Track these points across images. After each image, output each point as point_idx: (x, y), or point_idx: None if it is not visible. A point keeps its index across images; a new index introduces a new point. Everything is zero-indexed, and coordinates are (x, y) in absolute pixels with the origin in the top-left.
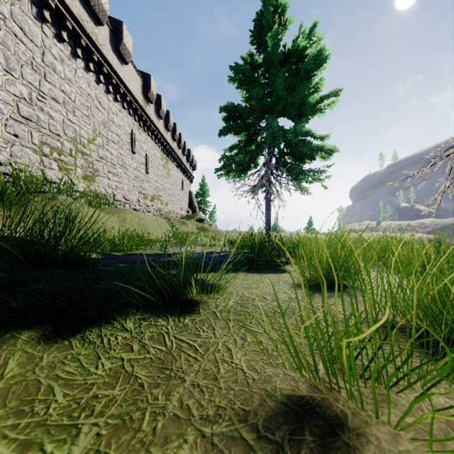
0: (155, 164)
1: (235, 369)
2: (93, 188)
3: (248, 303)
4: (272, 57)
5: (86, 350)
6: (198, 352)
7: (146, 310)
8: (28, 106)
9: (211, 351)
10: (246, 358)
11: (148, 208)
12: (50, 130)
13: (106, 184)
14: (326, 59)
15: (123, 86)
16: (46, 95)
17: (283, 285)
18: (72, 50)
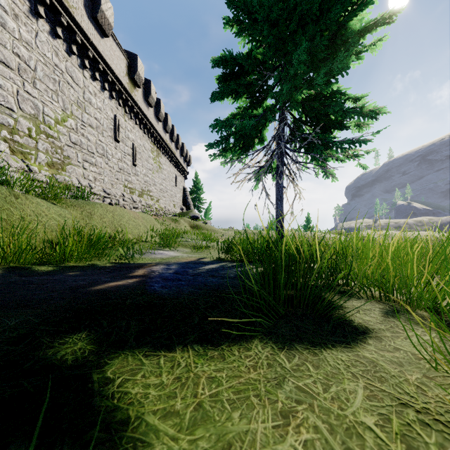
0: (144, 156)
1: None
2: (60, 178)
3: None
4: None
5: None
6: None
7: None
8: None
9: None
10: None
11: (135, 204)
12: None
13: (81, 175)
14: None
15: (103, 62)
16: None
17: None
18: (32, 6)
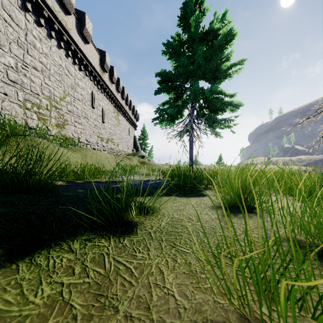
0: (109, 116)
1: (167, 295)
2: (63, 133)
3: (177, 223)
4: (194, 35)
5: (31, 274)
6: (133, 275)
7: (92, 231)
8: (14, 73)
9: (145, 274)
10: (177, 282)
11: (104, 148)
12: (31, 90)
13: (73, 130)
14: (234, 36)
15: (86, 59)
16: (28, 65)
17: (204, 207)
18: (48, 32)
